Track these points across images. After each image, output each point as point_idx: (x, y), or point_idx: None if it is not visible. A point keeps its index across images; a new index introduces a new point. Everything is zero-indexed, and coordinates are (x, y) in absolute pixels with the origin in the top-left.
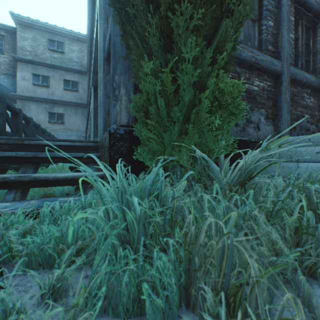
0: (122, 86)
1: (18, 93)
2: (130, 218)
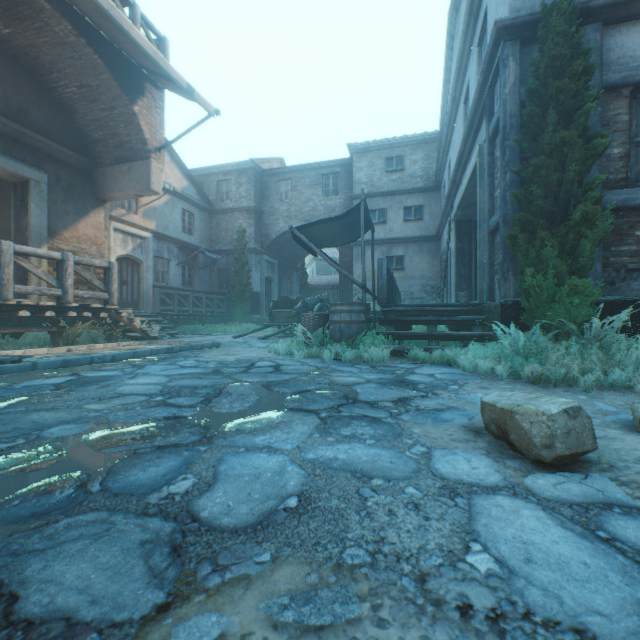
0: (510, 270)
1: None
2: (518, 346)
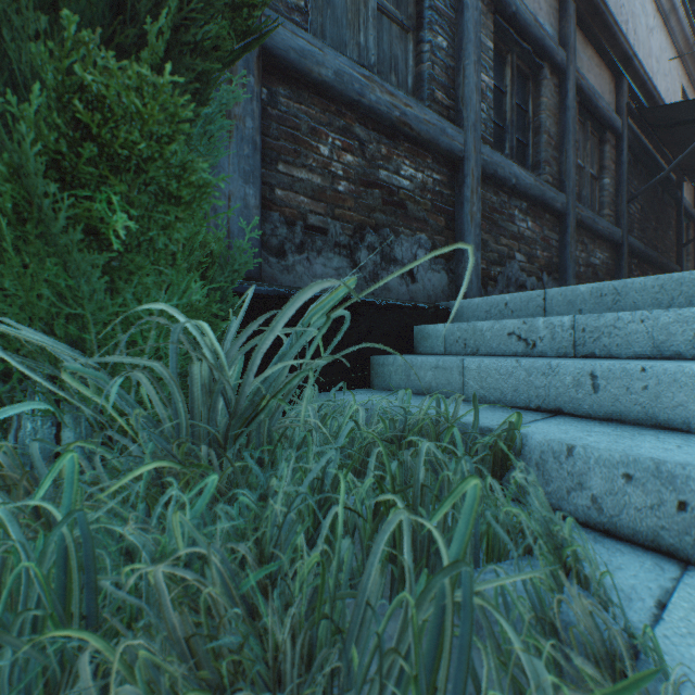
0: None
1: None
2: None
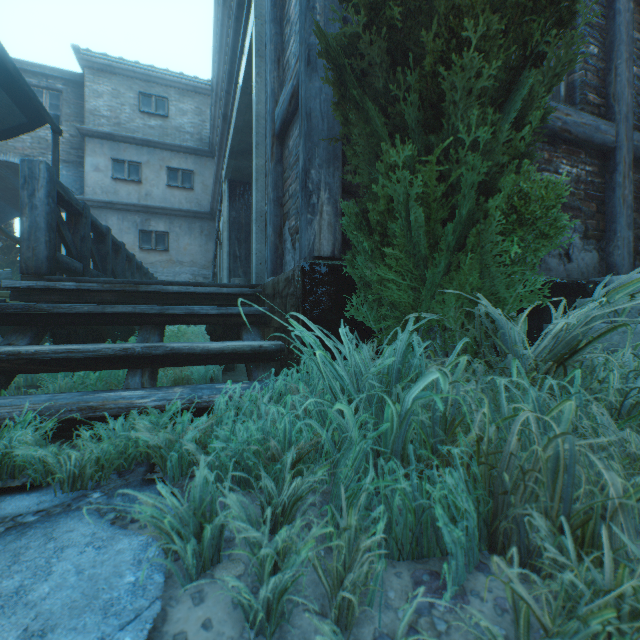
0: (323, 187)
1: (87, 195)
2: (390, 411)
